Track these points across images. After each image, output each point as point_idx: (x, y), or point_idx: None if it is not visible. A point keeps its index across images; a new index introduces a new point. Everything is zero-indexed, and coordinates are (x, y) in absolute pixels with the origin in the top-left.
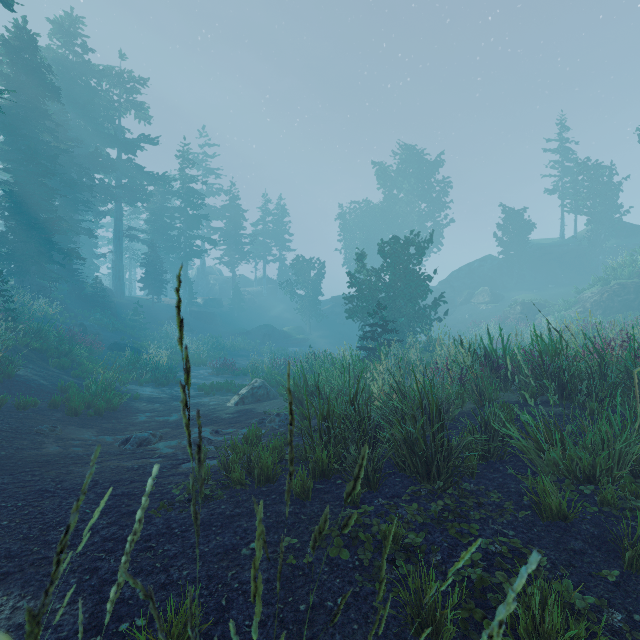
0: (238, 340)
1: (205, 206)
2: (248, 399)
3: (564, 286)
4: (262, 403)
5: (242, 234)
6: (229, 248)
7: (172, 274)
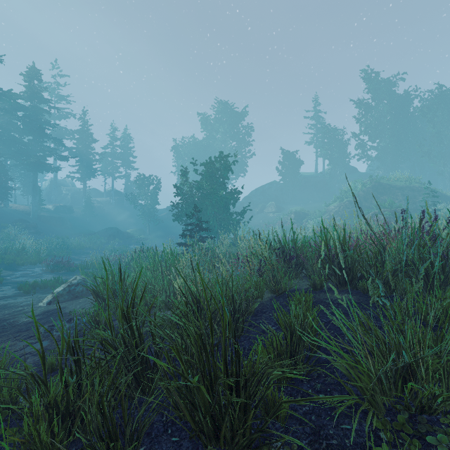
0: (85, 240)
1: (54, 125)
2: (64, 297)
3: (318, 202)
4: (78, 300)
5: (92, 153)
6: (80, 164)
7: (22, 183)
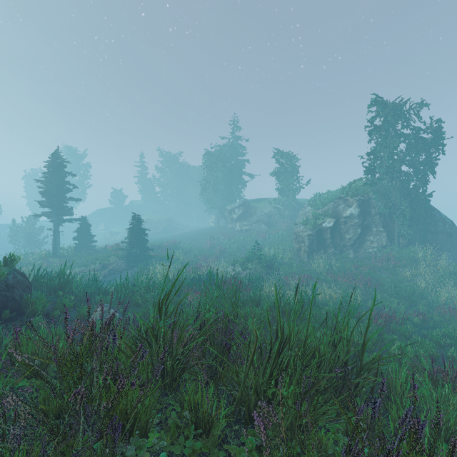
0: None
1: None
2: None
3: None
4: None
5: None
6: None
7: None
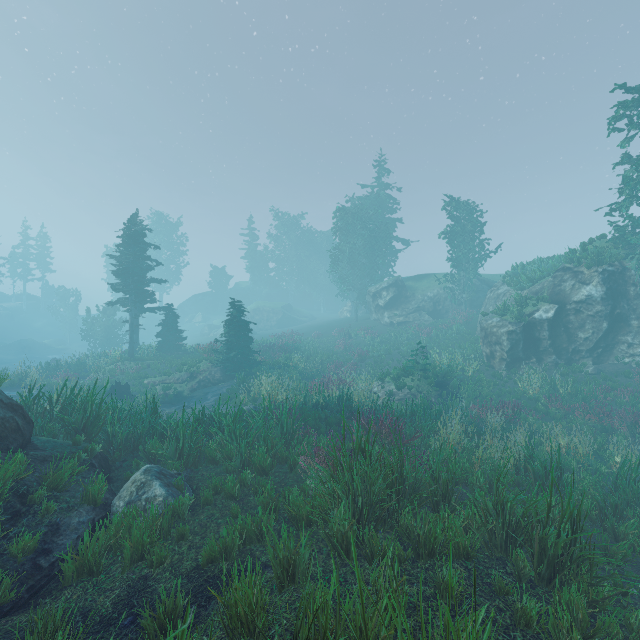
0: None
1: None
2: None
3: None
4: None
5: None
6: None
7: None
